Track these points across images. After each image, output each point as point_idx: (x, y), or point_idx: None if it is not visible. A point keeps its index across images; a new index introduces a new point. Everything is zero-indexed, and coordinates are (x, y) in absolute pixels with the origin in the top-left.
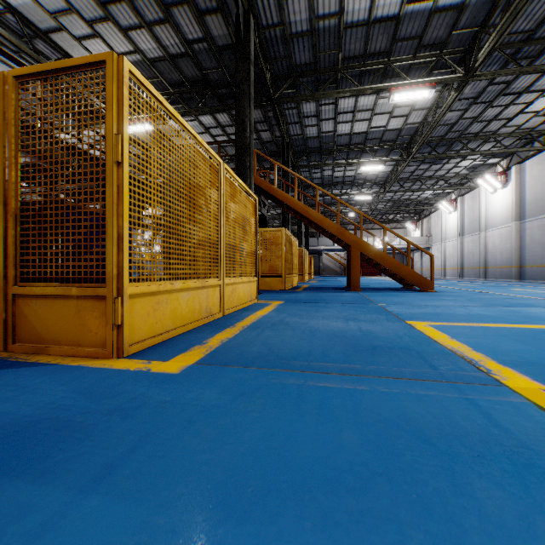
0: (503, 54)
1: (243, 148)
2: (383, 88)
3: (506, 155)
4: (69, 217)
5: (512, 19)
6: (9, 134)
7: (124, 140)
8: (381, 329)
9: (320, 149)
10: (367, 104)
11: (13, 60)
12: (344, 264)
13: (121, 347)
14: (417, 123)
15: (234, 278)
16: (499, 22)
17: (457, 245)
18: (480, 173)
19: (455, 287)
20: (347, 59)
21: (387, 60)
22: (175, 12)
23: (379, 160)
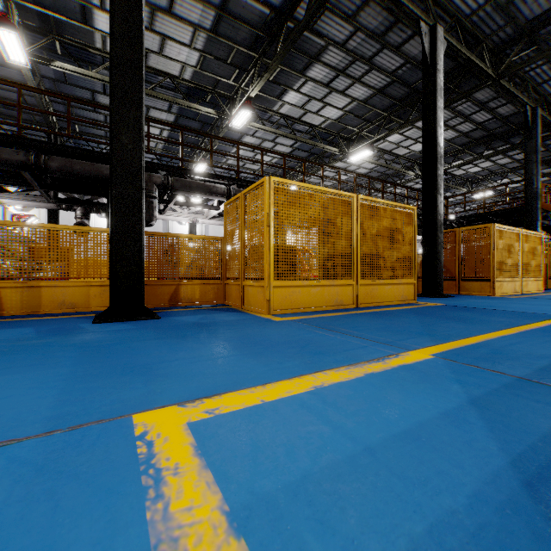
0: None
1: (530, 196)
2: None
3: None
4: (477, 262)
5: None
6: (459, 243)
7: (495, 244)
8: None
9: None
10: None
11: (399, 186)
12: None
13: (494, 293)
14: None
15: (526, 278)
16: None
17: None
18: None
19: None
20: None
21: None
22: (473, 115)
23: None
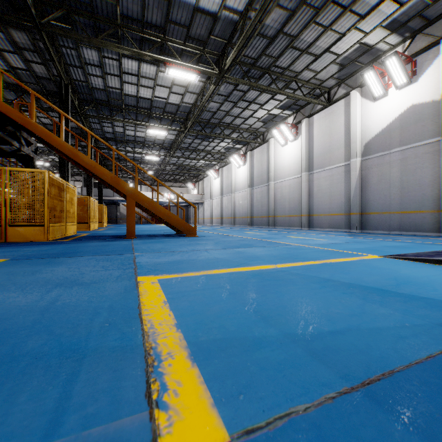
0: (241, 68)
1: None
2: (160, 60)
3: (245, 144)
4: None
5: (245, 40)
6: None
7: None
8: (85, 300)
9: (109, 103)
10: (150, 72)
11: None
12: (140, 214)
13: None
14: (191, 103)
15: None
16: (238, 40)
17: (219, 202)
18: (232, 153)
19: (214, 232)
20: (125, 17)
21: (163, 37)
22: None
23: (163, 127)
